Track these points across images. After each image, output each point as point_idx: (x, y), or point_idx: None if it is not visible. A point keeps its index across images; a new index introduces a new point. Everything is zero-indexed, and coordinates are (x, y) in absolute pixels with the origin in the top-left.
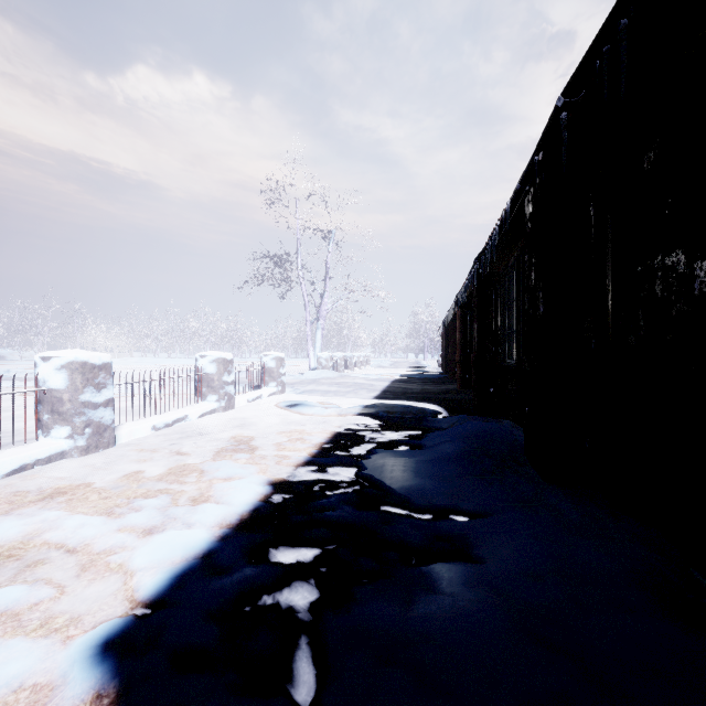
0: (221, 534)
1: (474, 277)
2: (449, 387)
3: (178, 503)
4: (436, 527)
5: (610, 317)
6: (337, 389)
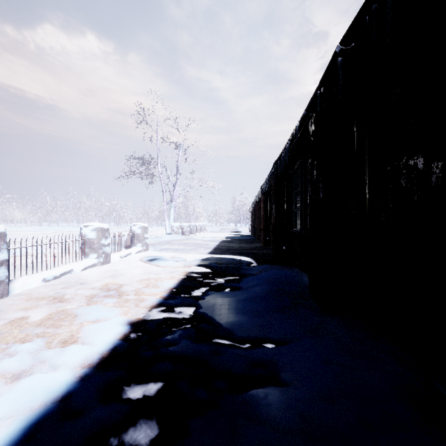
0: (81, 374)
1: (273, 175)
2: (256, 245)
3: (50, 346)
4: (253, 356)
5: (367, 201)
6: (183, 248)
